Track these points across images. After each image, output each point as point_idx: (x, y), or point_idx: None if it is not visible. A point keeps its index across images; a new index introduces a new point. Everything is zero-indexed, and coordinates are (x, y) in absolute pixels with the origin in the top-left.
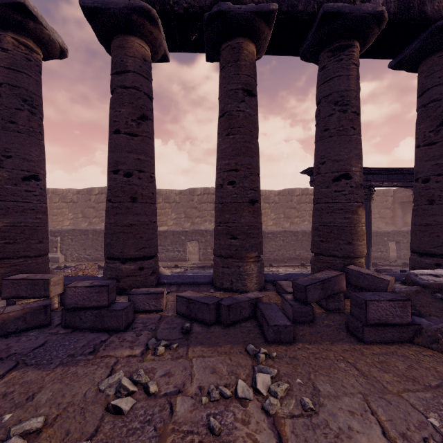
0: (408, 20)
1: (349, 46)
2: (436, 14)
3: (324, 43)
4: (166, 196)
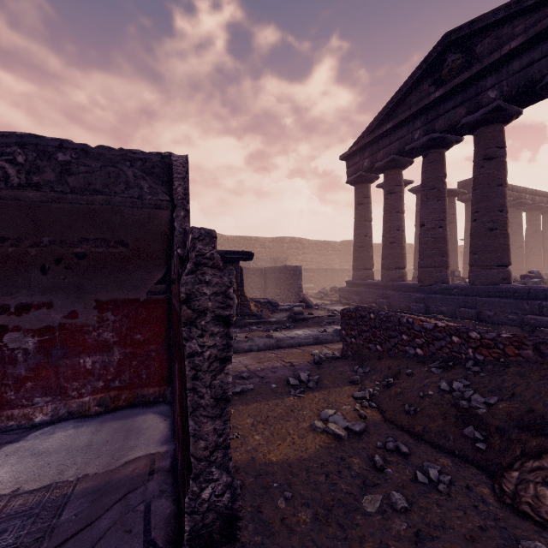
0: (532, 203)
1: (521, 209)
2: (537, 202)
3: (515, 206)
4: (333, 246)
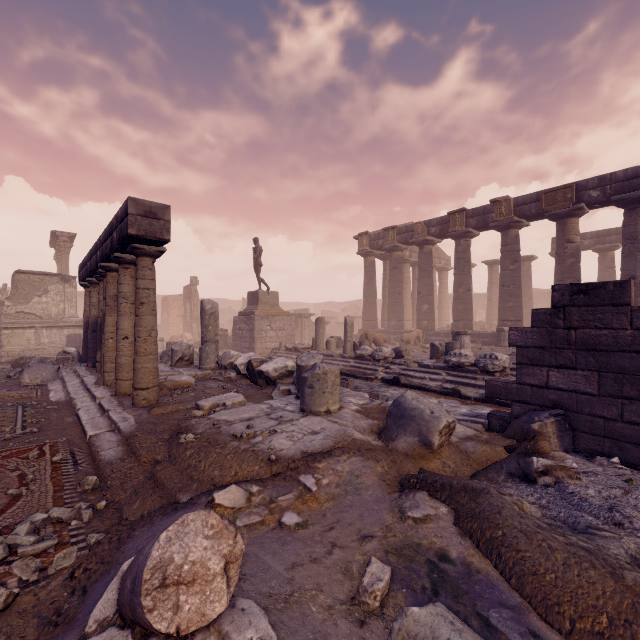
0: None
1: None
2: None
3: None
4: None
